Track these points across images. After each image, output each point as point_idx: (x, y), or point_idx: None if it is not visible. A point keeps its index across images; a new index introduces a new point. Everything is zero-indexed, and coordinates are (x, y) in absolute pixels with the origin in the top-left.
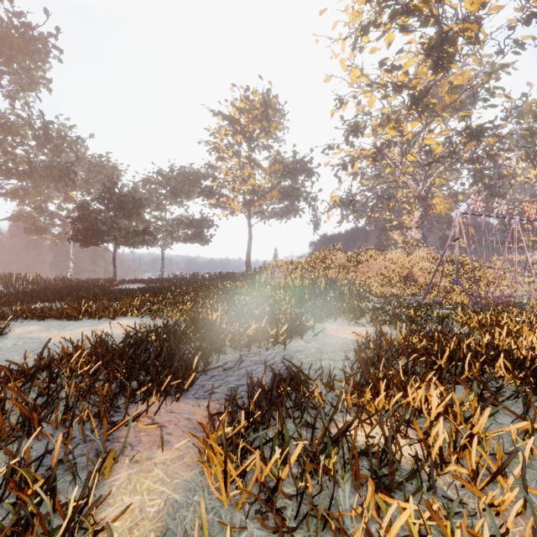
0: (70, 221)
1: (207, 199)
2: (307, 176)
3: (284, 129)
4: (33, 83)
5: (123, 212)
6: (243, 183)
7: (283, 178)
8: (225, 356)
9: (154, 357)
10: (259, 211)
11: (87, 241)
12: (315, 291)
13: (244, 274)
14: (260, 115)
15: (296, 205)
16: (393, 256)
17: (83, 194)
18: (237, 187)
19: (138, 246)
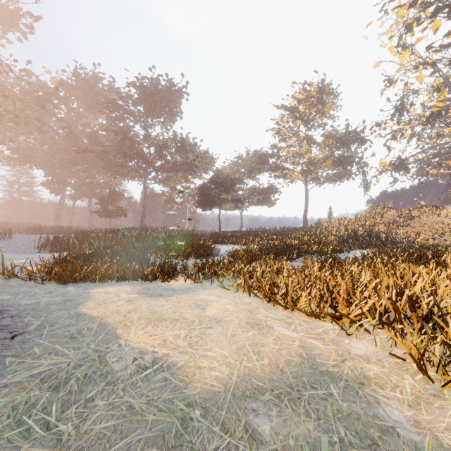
0: (198, 196)
1: (272, 172)
2: (359, 144)
3: (337, 108)
4: (173, 116)
5: (224, 189)
6: (301, 157)
7: (336, 149)
8: (303, 256)
9: (276, 253)
10: (315, 178)
11: (206, 207)
12: (357, 237)
13: (303, 228)
14: (315, 101)
15: (349, 170)
16: (450, 212)
17: (194, 177)
18: (296, 161)
19: (232, 209)
